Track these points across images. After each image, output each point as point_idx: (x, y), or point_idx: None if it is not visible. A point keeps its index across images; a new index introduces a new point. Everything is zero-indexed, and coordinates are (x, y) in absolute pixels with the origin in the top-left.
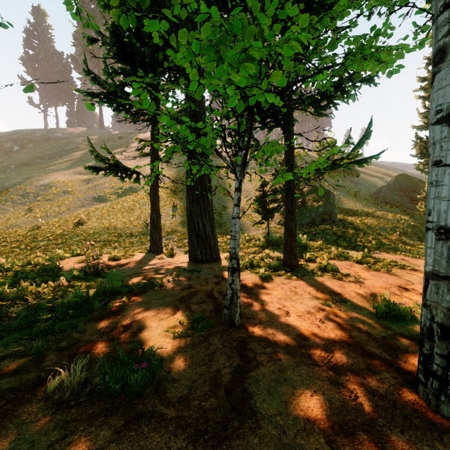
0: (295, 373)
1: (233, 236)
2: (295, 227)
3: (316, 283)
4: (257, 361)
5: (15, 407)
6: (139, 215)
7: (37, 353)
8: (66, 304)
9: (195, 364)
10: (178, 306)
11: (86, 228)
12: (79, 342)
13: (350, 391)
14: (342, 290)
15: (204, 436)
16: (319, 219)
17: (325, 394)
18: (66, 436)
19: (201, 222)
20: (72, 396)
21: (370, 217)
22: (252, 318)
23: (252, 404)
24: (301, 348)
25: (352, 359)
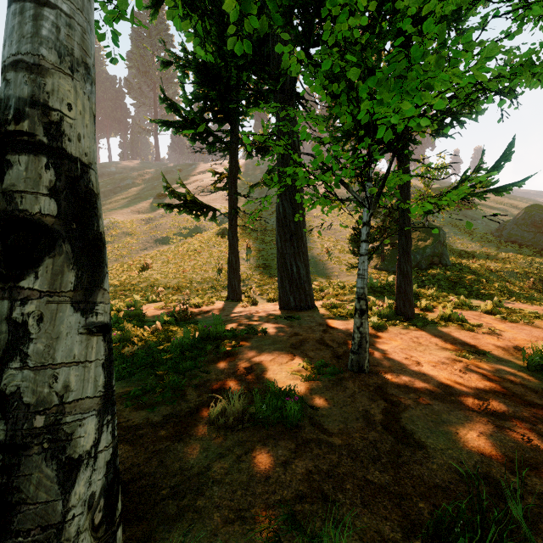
0: (452, 417)
1: (361, 275)
2: (411, 269)
3: (441, 333)
4: (404, 404)
5: (185, 428)
6: (209, 258)
7: (175, 388)
8: (177, 347)
9: (338, 404)
10: (293, 352)
11: (152, 273)
12: (208, 380)
13: (521, 434)
14: (477, 342)
15: (380, 460)
16: (426, 262)
17: (494, 436)
18: (248, 452)
19: (295, 264)
20: (236, 422)
21: (492, 260)
22: (379, 366)
23: (416, 439)
24: (449, 395)
25: (513, 408)
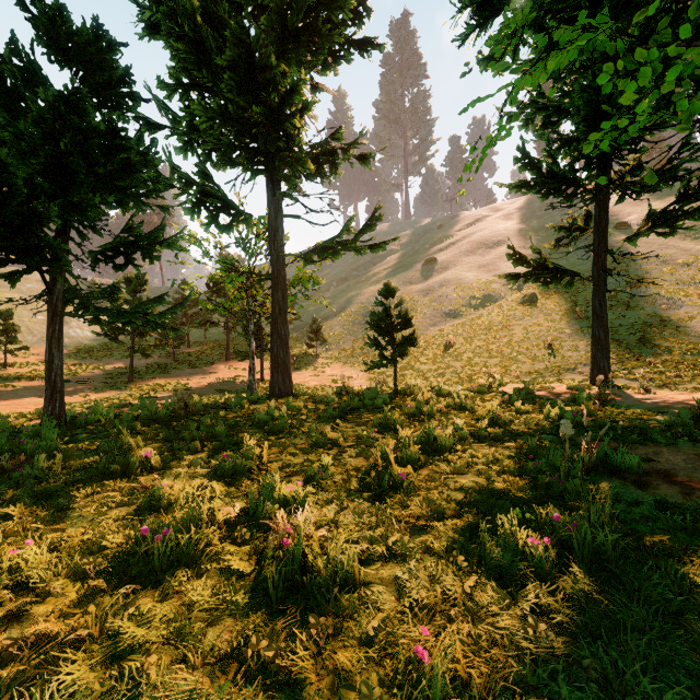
0: None
1: None
2: None
3: None
4: None
5: None
6: (524, 334)
7: None
8: (680, 425)
9: None
10: None
11: (460, 351)
12: None
13: None
14: None
15: None
16: None
17: None
18: None
19: None
20: None
21: None
22: None
23: None
24: None
25: None
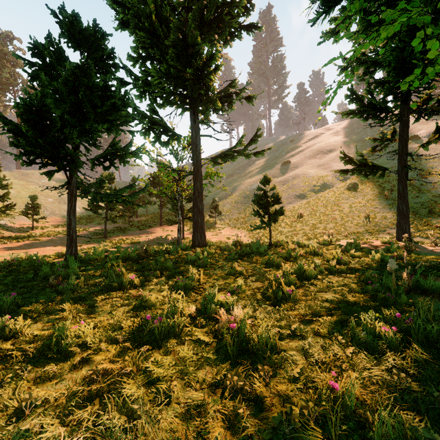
0: None
1: None
2: None
3: None
4: None
5: None
6: (349, 208)
7: None
8: None
9: None
10: None
11: (307, 220)
12: None
13: None
14: None
15: None
16: None
17: None
18: None
19: None
20: None
21: None
22: None
23: None
24: None
25: None
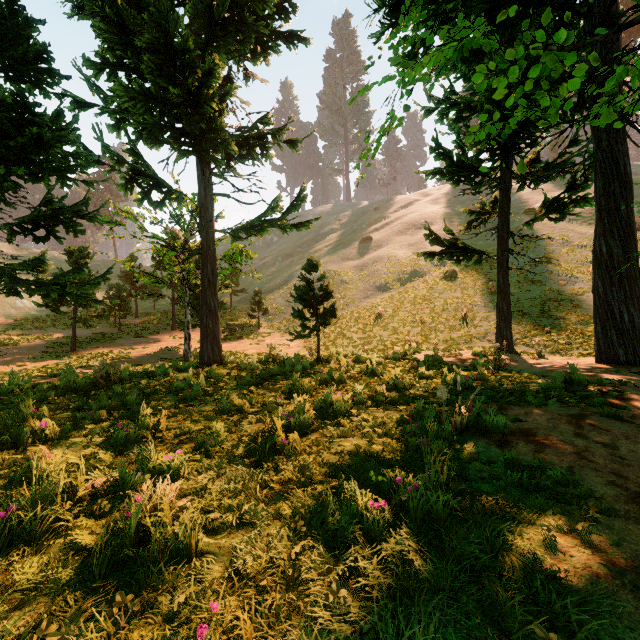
0: None
1: None
2: None
3: None
4: None
5: None
6: (444, 306)
7: (612, 415)
8: (554, 387)
9: None
10: None
11: (387, 321)
12: (635, 414)
13: None
14: None
15: None
16: None
17: None
18: None
19: (625, 312)
20: None
21: None
22: None
23: None
24: None
25: None
